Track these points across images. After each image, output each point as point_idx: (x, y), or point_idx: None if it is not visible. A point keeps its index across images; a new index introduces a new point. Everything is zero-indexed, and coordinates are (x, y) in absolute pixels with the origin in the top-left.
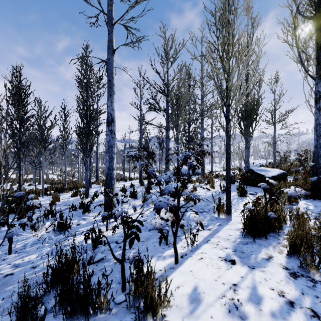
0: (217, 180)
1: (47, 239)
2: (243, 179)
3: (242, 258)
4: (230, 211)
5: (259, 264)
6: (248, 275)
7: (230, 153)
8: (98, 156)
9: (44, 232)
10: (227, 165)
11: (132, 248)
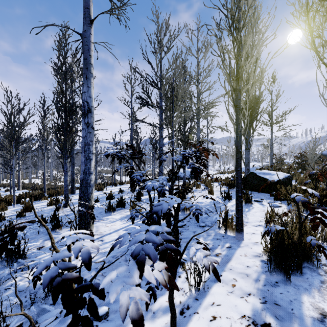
0: (214, 185)
1: None
2: (244, 183)
3: (281, 320)
4: (242, 228)
5: None
6: None
7: (241, 152)
8: None
9: None
10: (237, 168)
11: (107, 292)
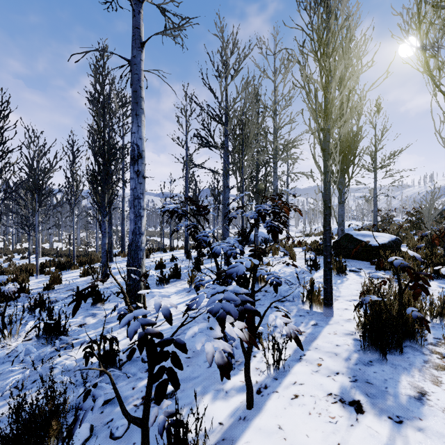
0: (297, 250)
1: (23, 356)
2: (337, 248)
3: (372, 397)
4: (332, 301)
5: (407, 410)
6: (395, 440)
7: (330, 208)
8: (124, 215)
9: (22, 341)
10: (326, 227)
11: None
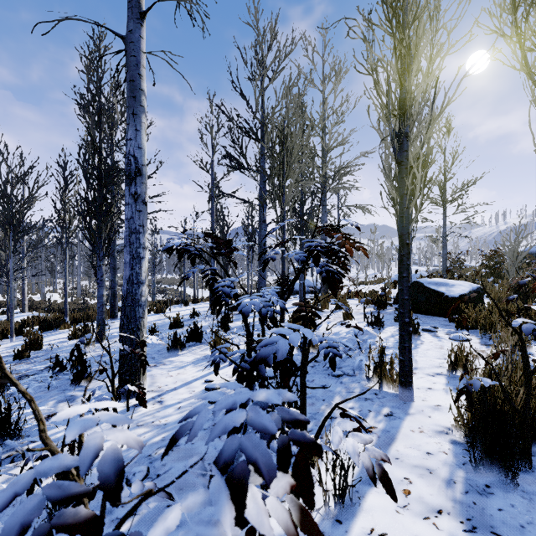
0: (352, 303)
1: None
2: None
3: None
4: (411, 379)
5: None
6: None
7: (409, 245)
8: None
9: None
10: (402, 273)
11: (167, 505)
